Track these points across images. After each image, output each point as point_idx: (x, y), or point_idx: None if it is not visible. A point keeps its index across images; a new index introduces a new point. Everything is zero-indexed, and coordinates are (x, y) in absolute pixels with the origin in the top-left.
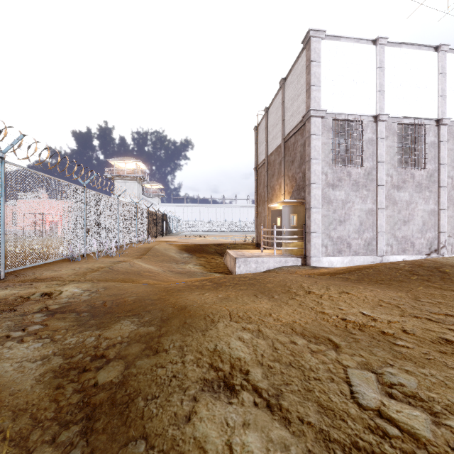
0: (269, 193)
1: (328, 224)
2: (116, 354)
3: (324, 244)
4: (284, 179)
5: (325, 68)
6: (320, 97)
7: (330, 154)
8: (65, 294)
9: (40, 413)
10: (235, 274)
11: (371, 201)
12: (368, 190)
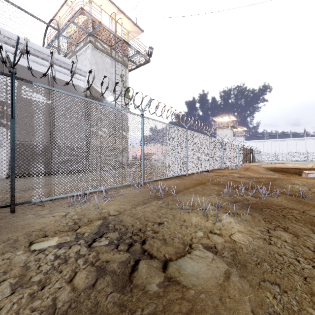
0: None
1: None
2: (264, 181)
3: None
4: None
5: None
6: None
7: None
8: (235, 175)
9: (256, 183)
10: None
11: None
12: None
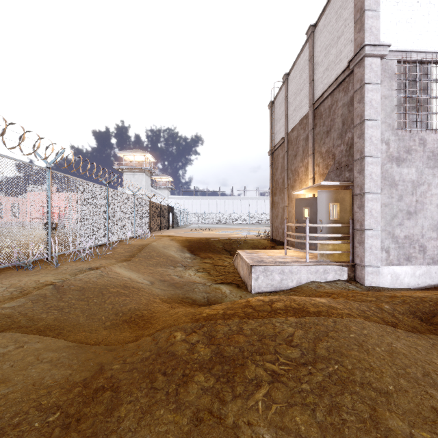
0: (290, 178)
1: (390, 217)
2: None
3: (384, 247)
4: (314, 158)
5: None
6: (380, 27)
7: (393, 113)
8: None
9: None
10: (251, 288)
11: None
12: None
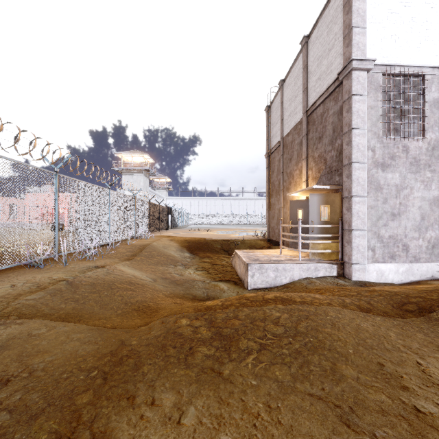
0: (285, 181)
1: (375, 218)
2: None
3: (370, 246)
4: (307, 162)
5: (371, 3)
6: (366, 43)
7: (378, 122)
8: None
9: None
10: (247, 285)
11: (437, 187)
12: (433, 171)
